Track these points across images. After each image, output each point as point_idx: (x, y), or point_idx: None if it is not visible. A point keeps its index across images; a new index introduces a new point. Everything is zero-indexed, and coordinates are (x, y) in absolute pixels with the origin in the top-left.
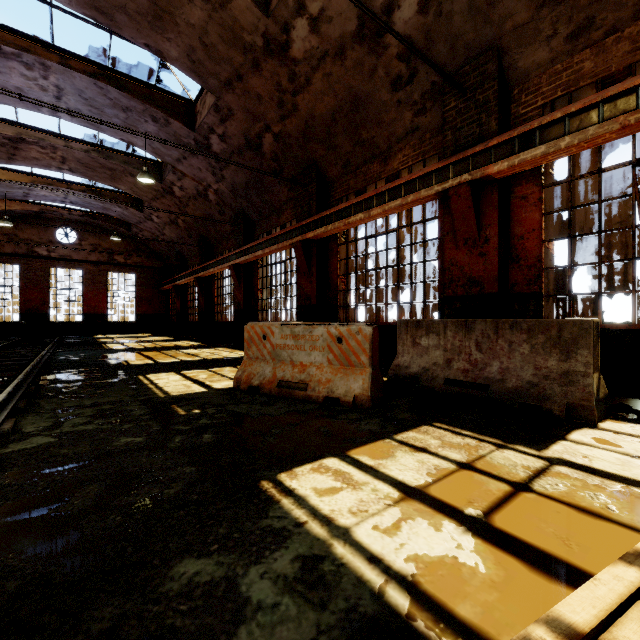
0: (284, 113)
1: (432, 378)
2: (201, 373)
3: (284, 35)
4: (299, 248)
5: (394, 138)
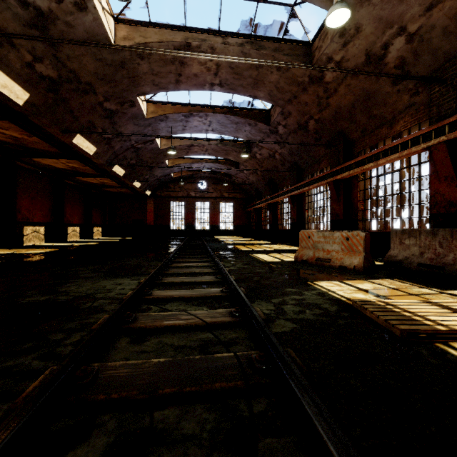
0: (321, 108)
1: (410, 262)
2: (277, 255)
3: (320, 73)
4: (331, 185)
5: (396, 112)
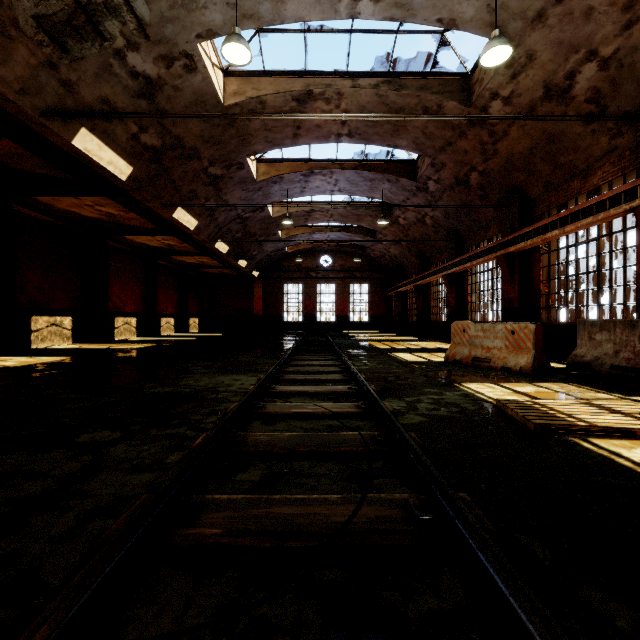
0: (486, 157)
1: (600, 364)
2: (423, 354)
3: (483, 113)
4: (502, 260)
5: (592, 159)
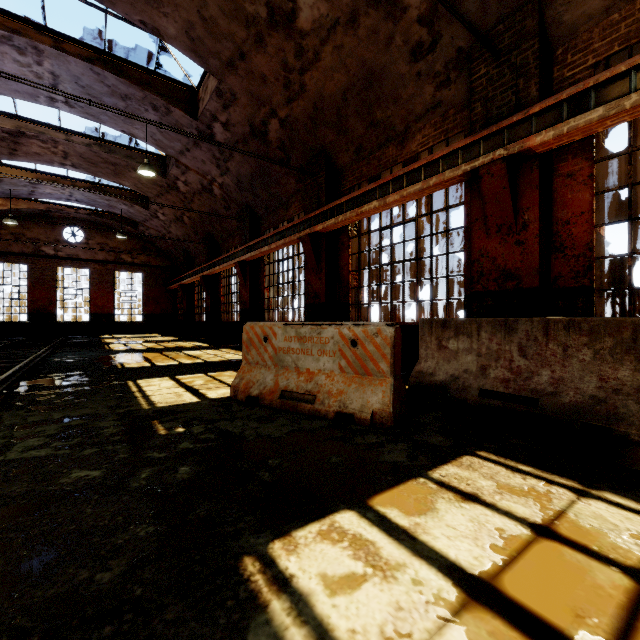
0: (291, 95)
1: (463, 388)
2: (198, 378)
3: (290, 3)
4: (307, 242)
5: (412, 117)
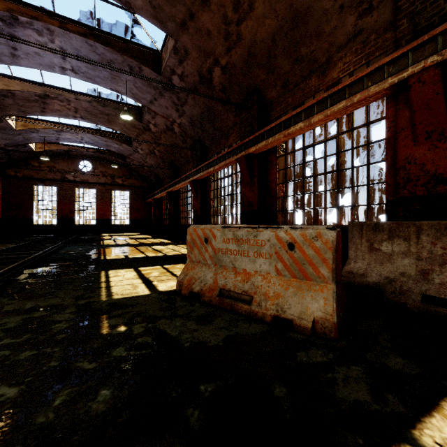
0: (230, 45)
1: (401, 292)
2: (155, 270)
3: None
4: (243, 162)
5: (334, 48)
